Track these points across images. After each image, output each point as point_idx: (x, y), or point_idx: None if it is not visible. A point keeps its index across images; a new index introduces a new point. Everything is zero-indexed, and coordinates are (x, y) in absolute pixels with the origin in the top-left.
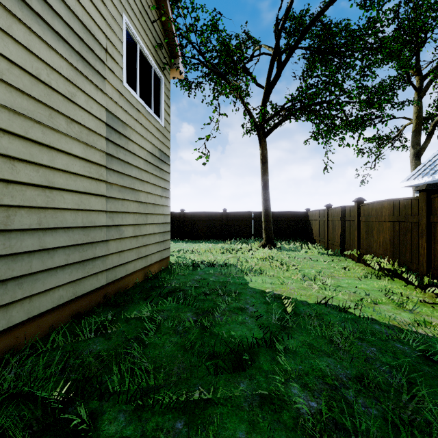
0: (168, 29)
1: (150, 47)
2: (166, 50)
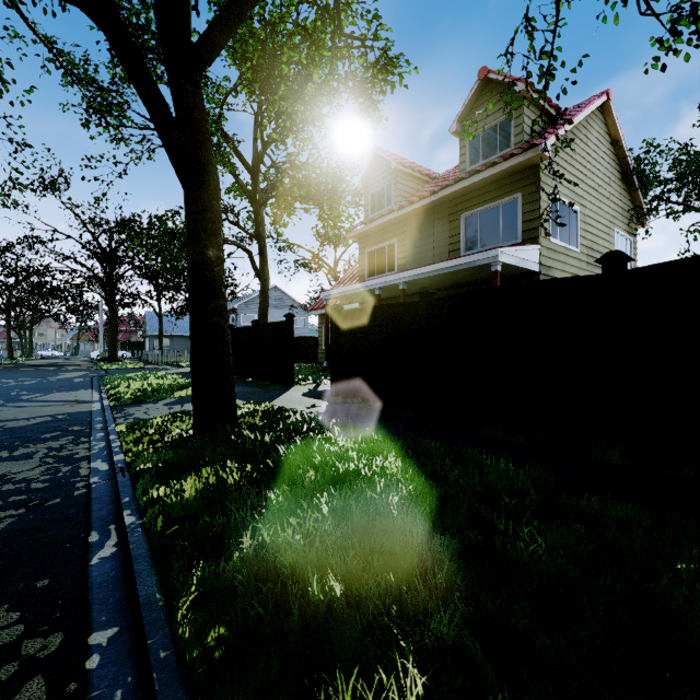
0: (637, 203)
1: (625, 228)
2: (634, 216)
